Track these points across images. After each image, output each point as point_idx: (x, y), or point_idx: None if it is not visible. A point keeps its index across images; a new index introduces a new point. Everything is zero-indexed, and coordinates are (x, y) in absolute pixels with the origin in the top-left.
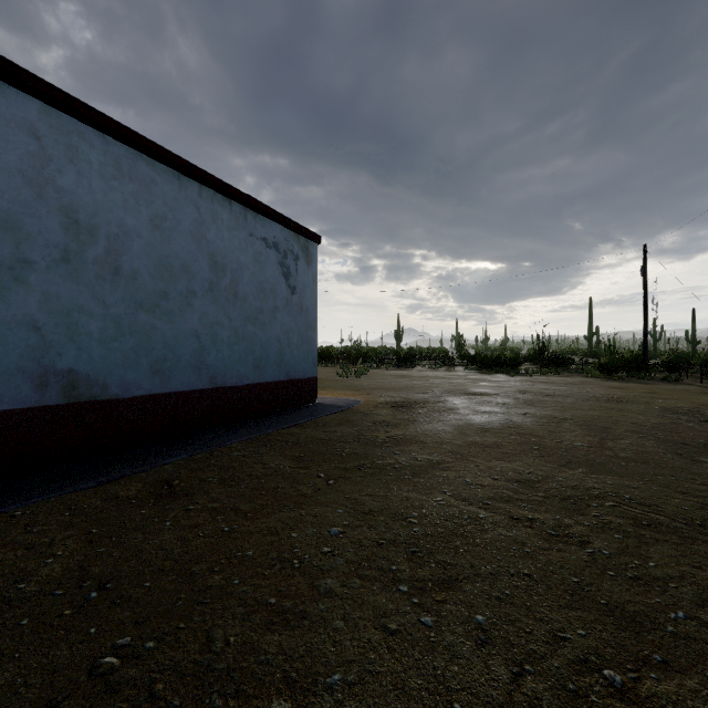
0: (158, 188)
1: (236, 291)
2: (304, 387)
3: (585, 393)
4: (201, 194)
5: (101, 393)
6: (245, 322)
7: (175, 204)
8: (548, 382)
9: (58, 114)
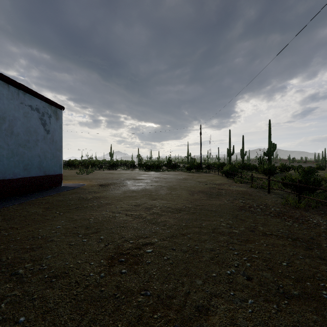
0: None
1: (12, 131)
2: (54, 179)
3: (178, 177)
4: None
5: None
6: (18, 146)
7: None
8: (168, 174)
9: None
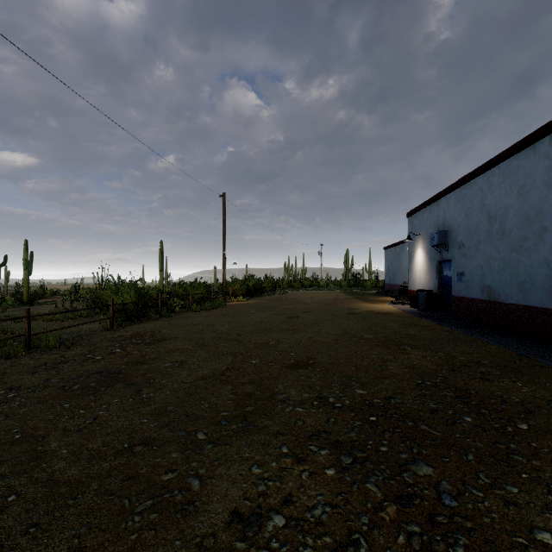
0: (522, 168)
1: None
2: None
3: None
4: (551, 141)
5: (498, 298)
6: None
7: (532, 169)
8: None
9: (486, 174)
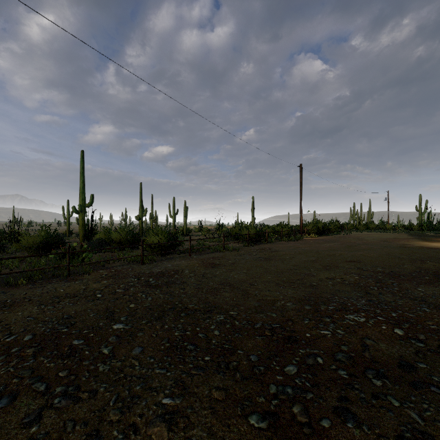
0: None
1: None
2: None
3: None
4: None
5: None
6: None
7: None
8: None
9: None
